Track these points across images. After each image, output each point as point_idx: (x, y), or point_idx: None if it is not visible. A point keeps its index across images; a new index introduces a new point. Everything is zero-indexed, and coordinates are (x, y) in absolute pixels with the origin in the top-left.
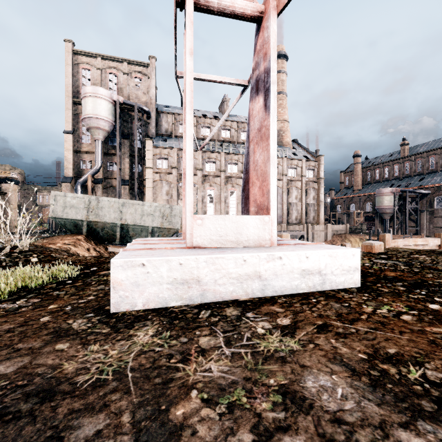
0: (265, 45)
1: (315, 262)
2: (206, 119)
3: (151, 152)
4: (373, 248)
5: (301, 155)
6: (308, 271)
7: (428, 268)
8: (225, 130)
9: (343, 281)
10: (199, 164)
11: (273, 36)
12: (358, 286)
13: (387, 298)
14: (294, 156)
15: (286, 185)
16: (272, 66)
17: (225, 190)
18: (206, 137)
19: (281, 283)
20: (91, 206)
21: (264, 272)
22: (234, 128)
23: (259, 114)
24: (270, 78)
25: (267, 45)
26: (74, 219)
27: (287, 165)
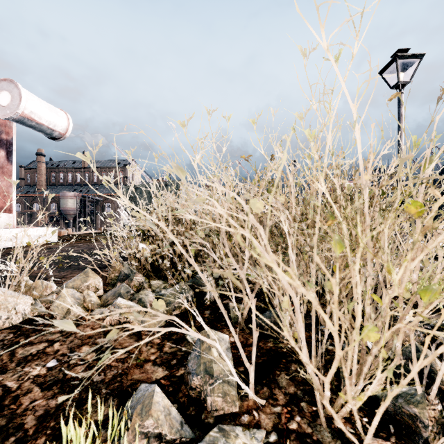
0: (8, 128)
1: (40, 232)
2: None
3: None
4: (61, 233)
5: None
6: (37, 236)
7: (84, 237)
8: None
9: (51, 240)
10: None
11: (14, 128)
12: (57, 242)
13: (67, 242)
14: None
15: None
16: (14, 142)
17: None
18: None
19: (26, 240)
20: None
21: (19, 236)
22: None
23: (1, 159)
24: (13, 148)
25: (10, 130)
26: None
27: None
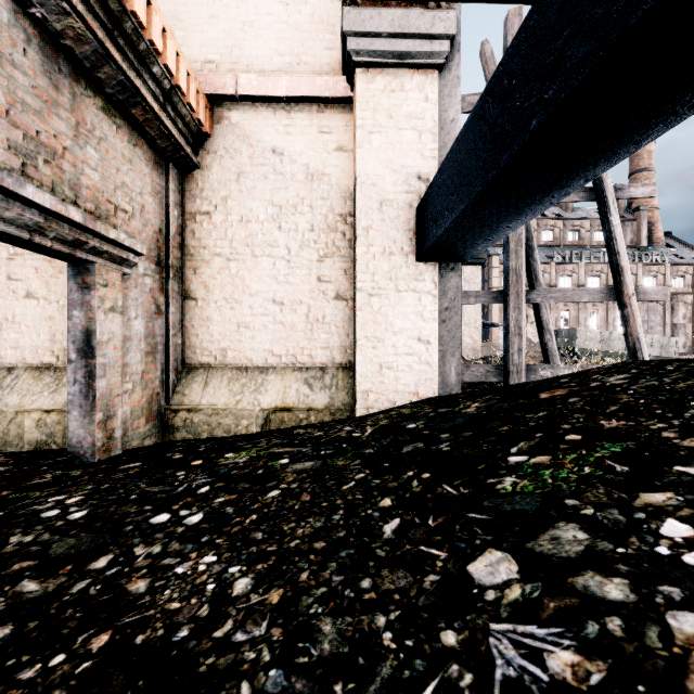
0: None
1: None
2: (548, 220)
3: (497, 269)
4: None
5: (688, 257)
6: None
7: None
8: (572, 232)
9: None
10: (553, 280)
11: None
12: None
13: None
14: (678, 259)
15: (670, 300)
16: None
17: (583, 310)
18: (548, 242)
19: None
20: (605, 339)
21: None
22: (585, 228)
23: None
24: None
25: None
26: (592, 350)
27: (671, 273)
